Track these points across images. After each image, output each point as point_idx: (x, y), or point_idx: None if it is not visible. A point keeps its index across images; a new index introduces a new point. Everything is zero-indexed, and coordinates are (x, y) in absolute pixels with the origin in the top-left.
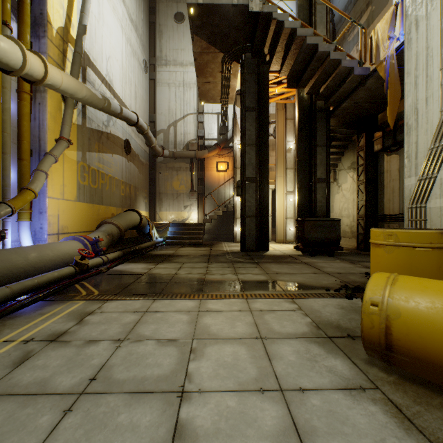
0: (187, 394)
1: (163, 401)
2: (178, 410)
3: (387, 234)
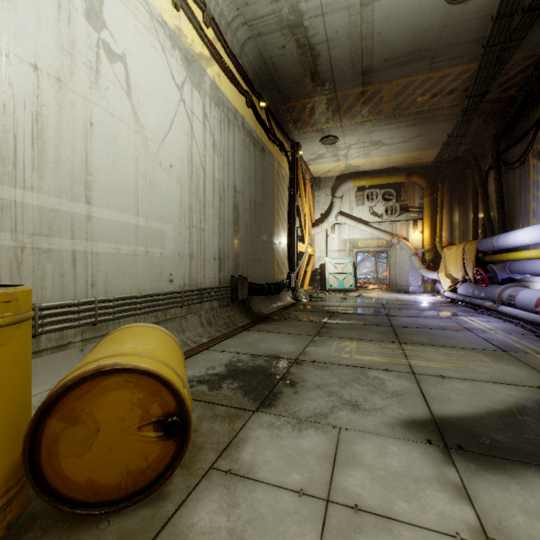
0: (480, 539)
1: (516, 538)
2: (479, 517)
3: (4, 301)
